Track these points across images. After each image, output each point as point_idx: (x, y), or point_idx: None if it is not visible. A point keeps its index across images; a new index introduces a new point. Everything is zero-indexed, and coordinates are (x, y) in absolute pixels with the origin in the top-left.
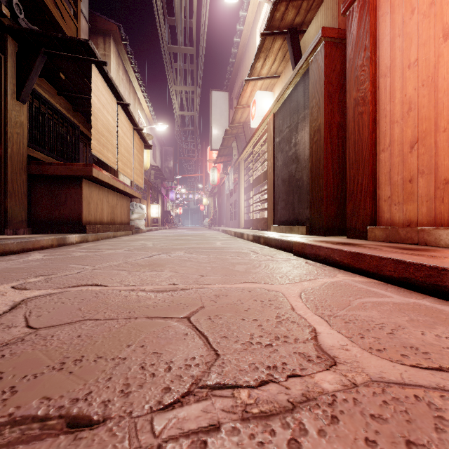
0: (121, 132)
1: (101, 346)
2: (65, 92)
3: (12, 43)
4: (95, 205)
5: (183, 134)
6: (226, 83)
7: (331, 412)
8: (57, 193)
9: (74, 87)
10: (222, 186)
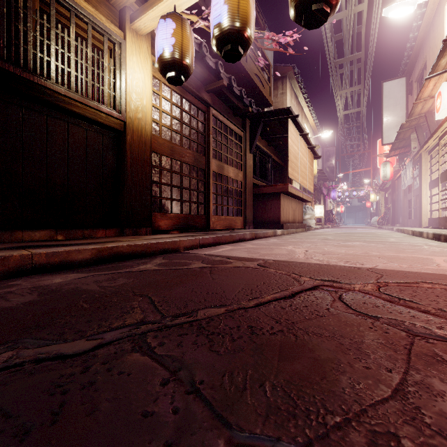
0: (301, 154)
1: (350, 258)
2: (266, 136)
3: (248, 122)
4: (285, 210)
5: (346, 130)
6: (403, 68)
7: (427, 268)
8: (266, 204)
9: (272, 133)
10: (397, 180)
